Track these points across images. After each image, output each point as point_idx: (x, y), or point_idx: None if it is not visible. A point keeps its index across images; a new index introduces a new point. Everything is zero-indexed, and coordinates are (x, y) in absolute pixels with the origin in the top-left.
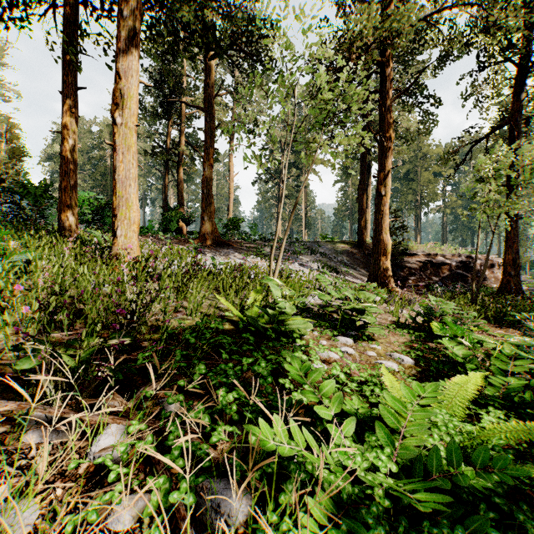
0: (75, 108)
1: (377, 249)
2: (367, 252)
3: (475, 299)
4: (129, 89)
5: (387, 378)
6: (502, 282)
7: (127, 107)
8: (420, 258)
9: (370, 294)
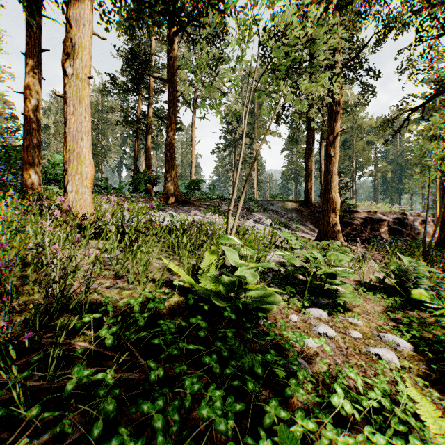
0: (38, 69)
1: (326, 207)
2: (313, 209)
3: (426, 254)
4: (81, 39)
5: (423, 411)
6: (439, 237)
7: (78, 57)
8: (361, 215)
9: (344, 255)
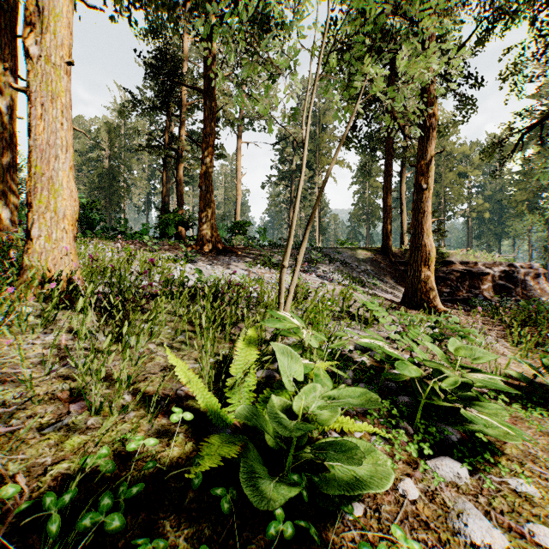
0: (13, 63)
1: (416, 257)
2: (394, 260)
3: None
4: (55, 3)
5: None
6: None
7: (50, 30)
8: (457, 267)
9: (487, 352)
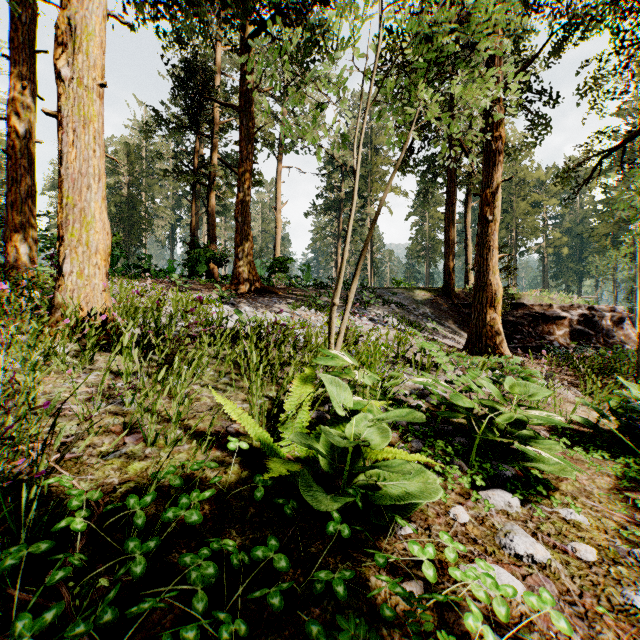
0: (31, 81)
1: (481, 298)
2: (457, 302)
3: None
4: (87, 20)
5: None
6: None
7: (82, 50)
8: (529, 309)
9: (542, 388)
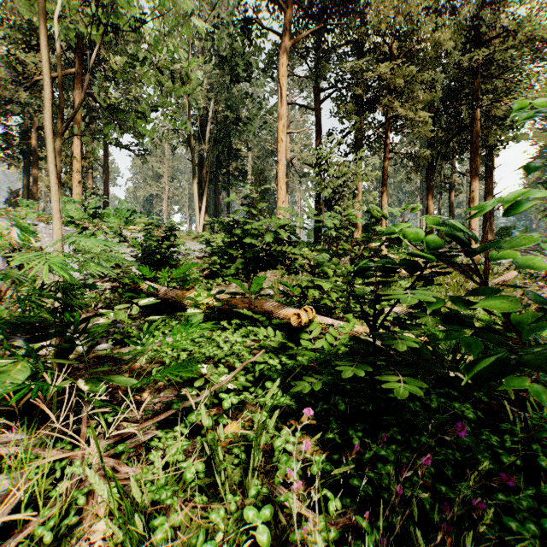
0: (432, 196)
1: None
2: None
3: None
4: (476, 195)
5: None
6: None
7: (475, 202)
8: None
9: None
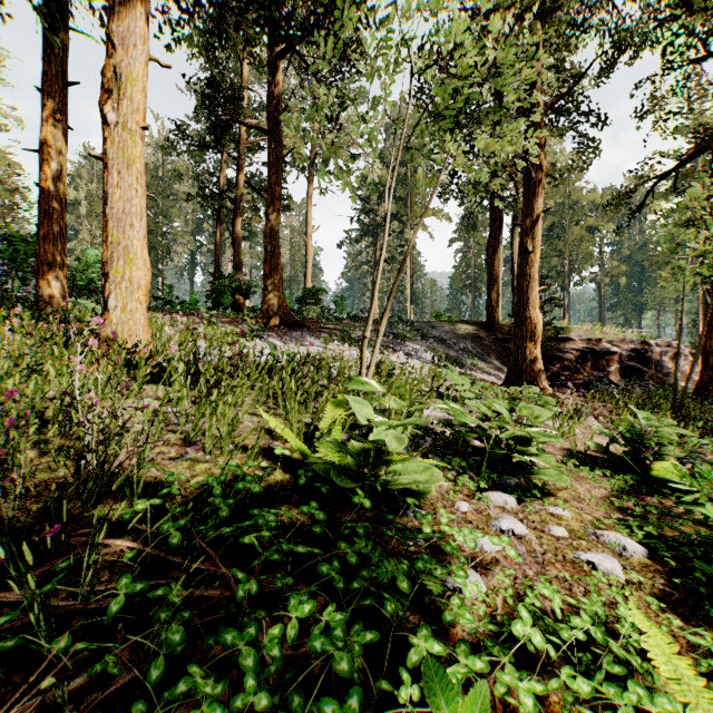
0: (62, 113)
1: (521, 332)
2: (500, 336)
3: (678, 407)
4: (130, 67)
5: (651, 646)
6: (701, 379)
7: (126, 96)
8: (577, 344)
9: (543, 409)
